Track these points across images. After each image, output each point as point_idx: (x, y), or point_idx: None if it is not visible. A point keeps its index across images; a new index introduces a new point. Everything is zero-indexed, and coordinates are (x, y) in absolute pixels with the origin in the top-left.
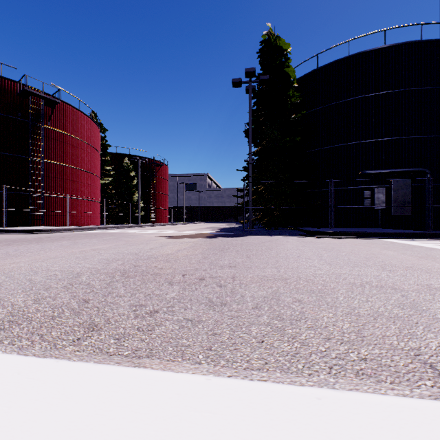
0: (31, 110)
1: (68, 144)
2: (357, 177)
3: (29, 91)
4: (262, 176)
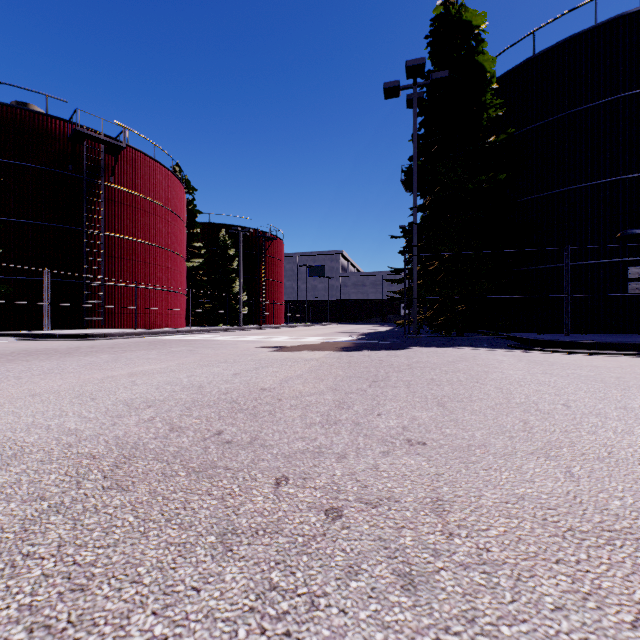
0: (87, 161)
1: (138, 210)
2: (614, 241)
3: (82, 132)
4: (435, 245)
